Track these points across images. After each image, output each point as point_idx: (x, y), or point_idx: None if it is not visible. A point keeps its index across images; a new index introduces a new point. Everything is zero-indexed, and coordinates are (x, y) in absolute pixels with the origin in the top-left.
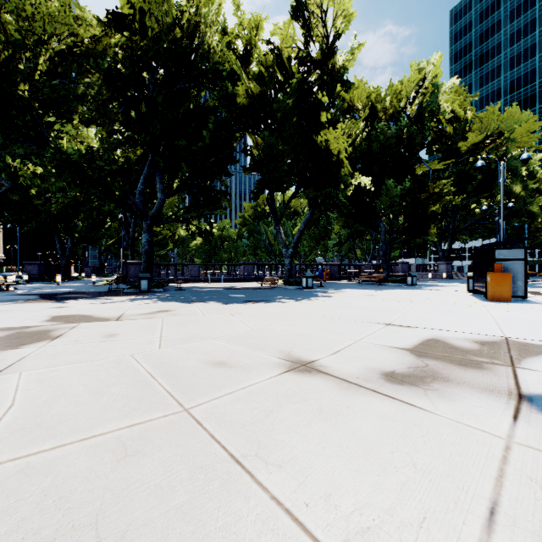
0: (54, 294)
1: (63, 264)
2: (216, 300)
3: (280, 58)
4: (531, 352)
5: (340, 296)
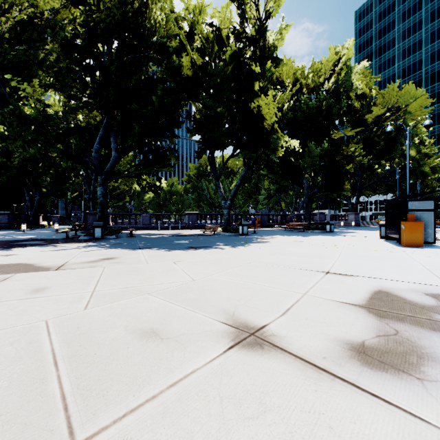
0: (13, 241)
1: (31, 214)
2: (161, 246)
3: (220, 36)
4: None
5: (273, 242)
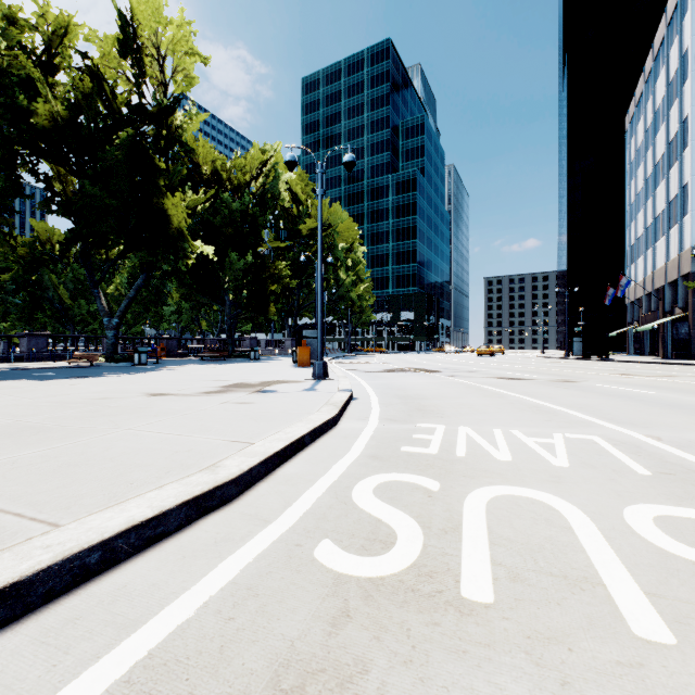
0: None
1: None
2: (24, 378)
3: (102, 84)
4: (281, 383)
5: (182, 369)
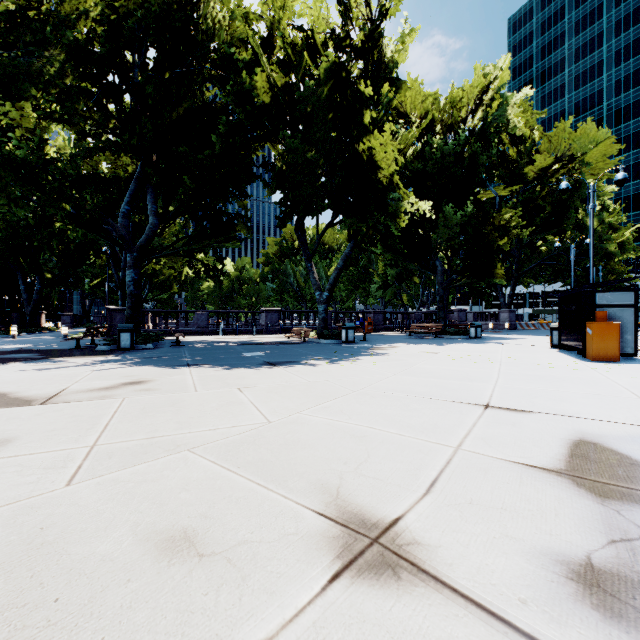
0: None
1: (28, 311)
2: (222, 361)
3: (313, 44)
4: None
5: (394, 355)
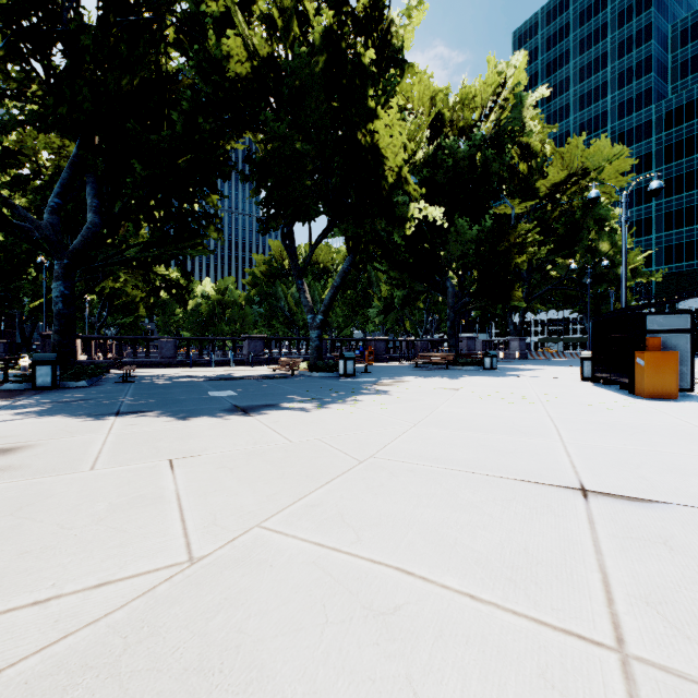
0: None
1: None
2: (172, 406)
3: (304, 12)
4: None
5: (406, 392)
